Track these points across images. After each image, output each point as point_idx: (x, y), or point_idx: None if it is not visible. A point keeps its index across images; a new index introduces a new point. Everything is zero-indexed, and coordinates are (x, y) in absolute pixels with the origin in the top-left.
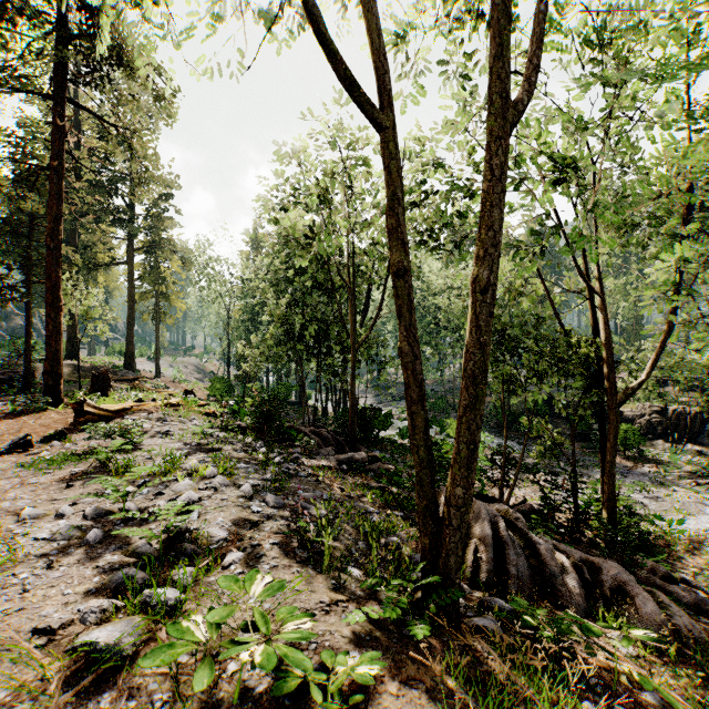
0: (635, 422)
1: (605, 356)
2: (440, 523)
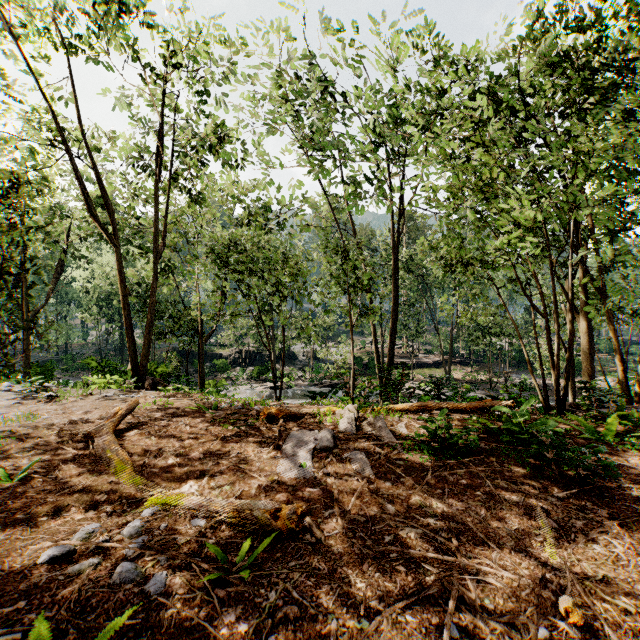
0: (228, 359)
1: (199, 320)
2: (139, 368)
